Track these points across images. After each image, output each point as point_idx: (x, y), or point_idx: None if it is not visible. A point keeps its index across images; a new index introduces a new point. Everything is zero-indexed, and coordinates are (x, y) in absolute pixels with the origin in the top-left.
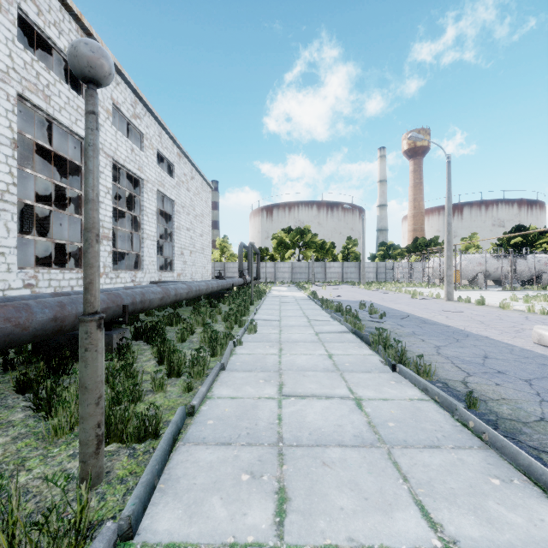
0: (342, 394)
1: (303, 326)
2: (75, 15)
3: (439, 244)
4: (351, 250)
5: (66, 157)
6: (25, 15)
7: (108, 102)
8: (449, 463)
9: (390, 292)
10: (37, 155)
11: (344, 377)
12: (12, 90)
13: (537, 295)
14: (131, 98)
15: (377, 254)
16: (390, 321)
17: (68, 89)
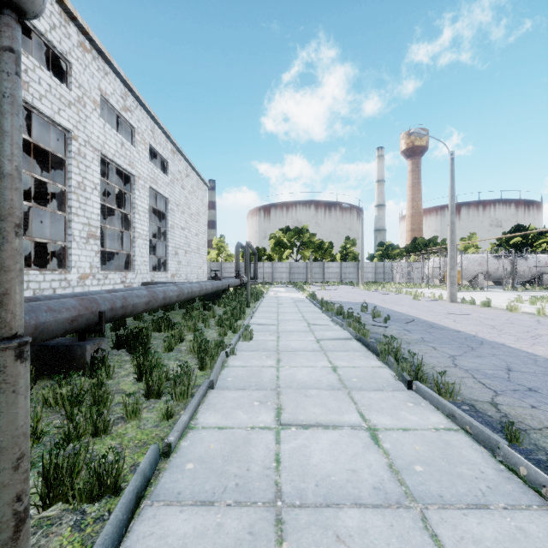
0: (352, 421)
1: (303, 332)
2: None
3: (438, 244)
4: (349, 250)
5: (47, 149)
6: None
7: (95, 92)
8: (507, 536)
9: (390, 293)
10: (25, 151)
11: (353, 397)
12: None
13: (543, 297)
14: (121, 90)
15: (375, 254)
16: (395, 325)
17: (49, 76)
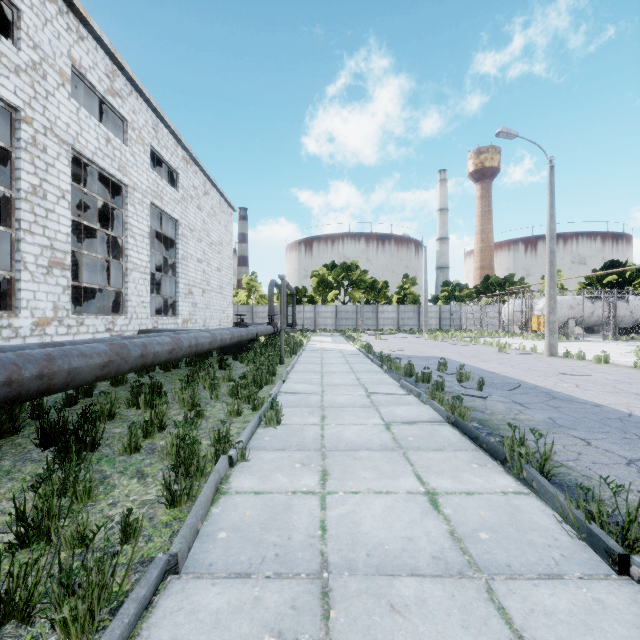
0: None
1: (361, 407)
2: None
3: (515, 283)
4: (408, 291)
5: None
6: None
7: (63, 61)
8: None
9: (463, 343)
10: None
11: (505, 608)
12: None
13: None
14: (106, 65)
15: (440, 296)
16: (496, 394)
17: None
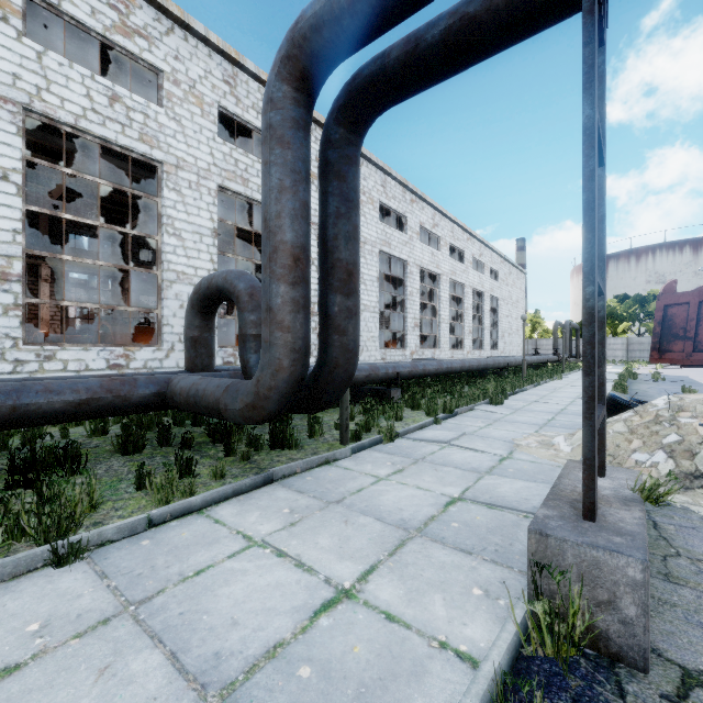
0: None
1: None
2: (463, 228)
3: None
4: None
5: (458, 296)
6: (450, 244)
7: (470, 257)
8: None
9: None
10: None
11: None
12: (449, 278)
13: None
14: (478, 246)
15: None
16: (661, 382)
17: (460, 264)
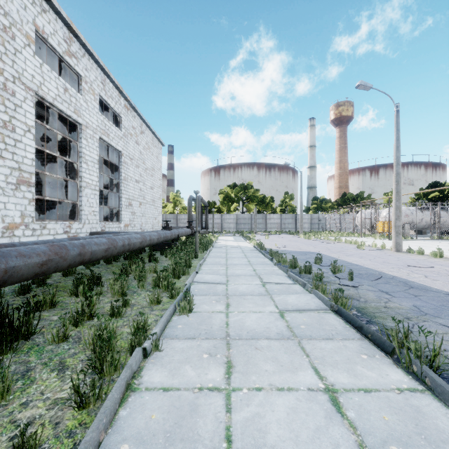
0: None
1: (258, 295)
2: None
3: (365, 198)
4: (288, 203)
5: None
6: None
7: (28, 27)
8: None
9: (329, 241)
10: None
11: None
12: None
13: None
14: (64, 33)
15: (311, 207)
16: (364, 284)
17: None
